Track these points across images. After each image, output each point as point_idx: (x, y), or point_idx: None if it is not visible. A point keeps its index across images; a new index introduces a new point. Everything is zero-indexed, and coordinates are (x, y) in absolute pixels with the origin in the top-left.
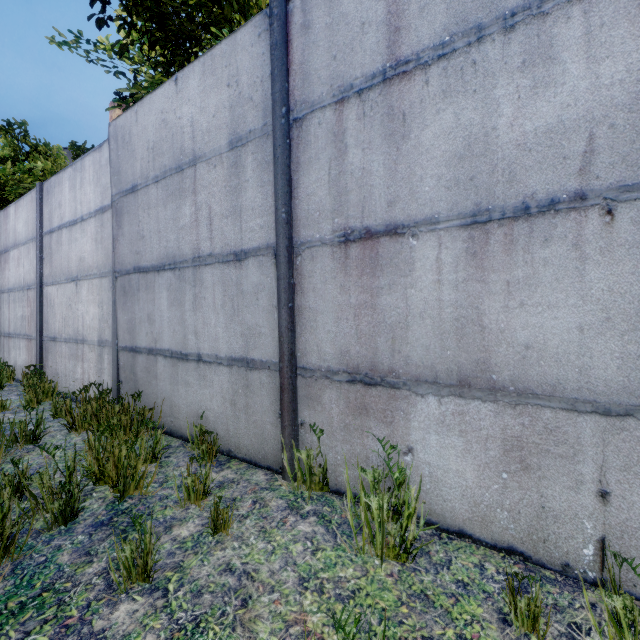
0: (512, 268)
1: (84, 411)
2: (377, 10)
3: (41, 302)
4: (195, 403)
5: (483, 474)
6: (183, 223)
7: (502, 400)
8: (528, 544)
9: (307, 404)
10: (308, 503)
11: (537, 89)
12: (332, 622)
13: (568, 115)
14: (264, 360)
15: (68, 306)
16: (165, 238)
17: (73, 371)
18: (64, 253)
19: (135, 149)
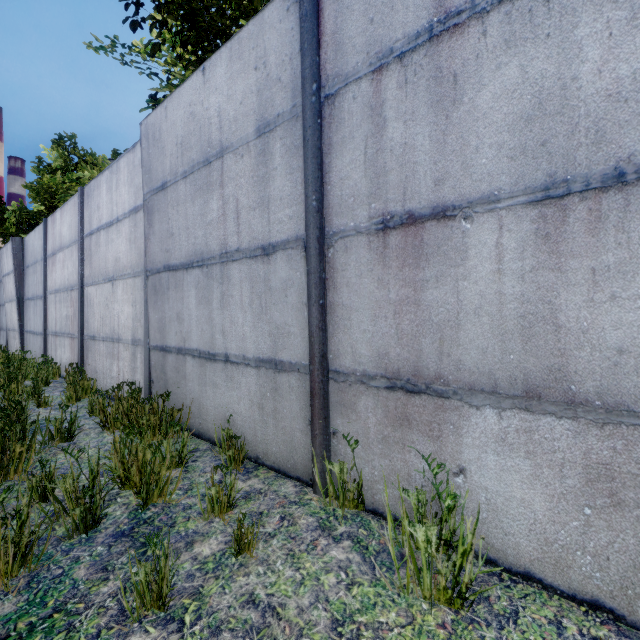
0: (599, 252)
1: (116, 410)
2: None
3: (82, 302)
4: (223, 405)
5: (557, 507)
6: (210, 218)
7: (584, 417)
8: (620, 600)
9: (340, 411)
10: (341, 523)
11: (637, 21)
12: None
13: None
14: (293, 362)
15: (105, 306)
16: (193, 235)
17: (110, 369)
18: (102, 254)
19: (165, 146)
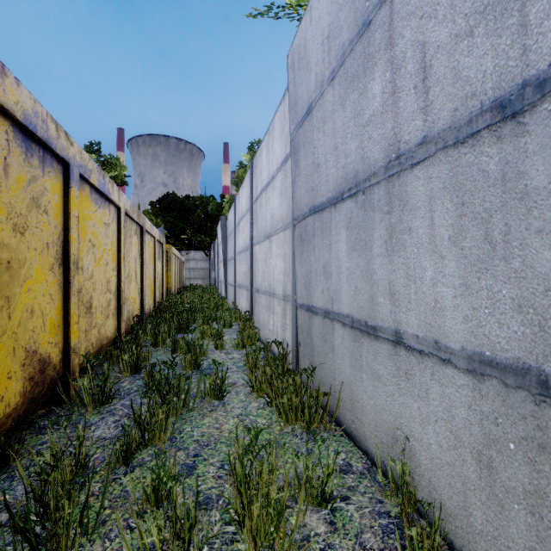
0: None
1: (263, 372)
2: None
3: (252, 259)
4: (389, 413)
5: None
6: (369, 113)
7: None
8: None
9: None
10: None
11: None
12: None
13: None
14: None
15: (265, 261)
16: (343, 153)
17: (267, 321)
18: (263, 214)
19: (309, 58)
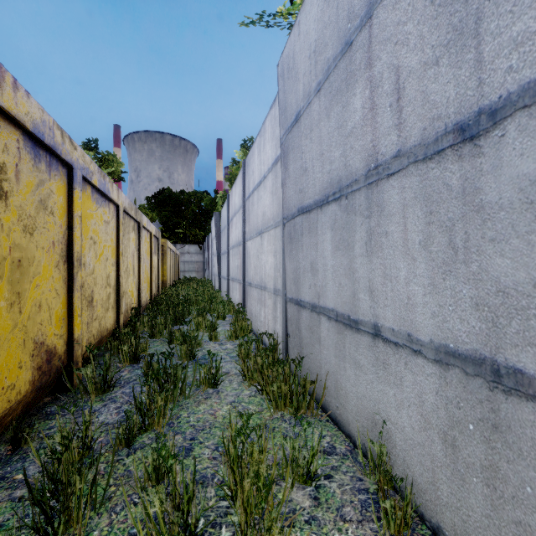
0: None
1: (254, 362)
2: None
3: (244, 254)
4: (369, 399)
5: None
6: (351, 125)
7: None
8: None
9: None
10: None
11: None
12: None
13: None
14: None
15: (257, 257)
16: (328, 160)
17: (259, 314)
18: (255, 212)
19: (297, 69)
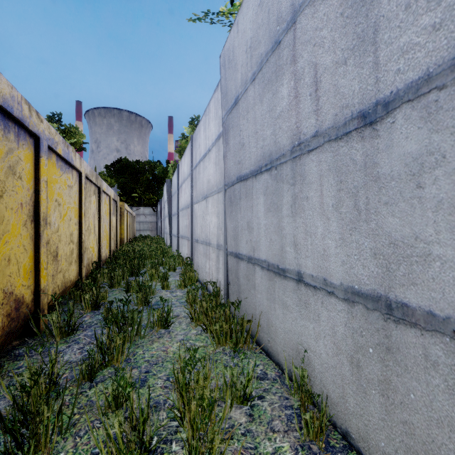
0: None
1: (200, 306)
2: None
3: (192, 215)
4: (294, 333)
5: None
6: (279, 109)
7: None
8: None
9: None
10: None
11: None
12: None
13: None
14: (439, 314)
15: (202, 217)
16: (261, 137)
17: (205, 265)
18: (201, 179)
19: (236, 61)
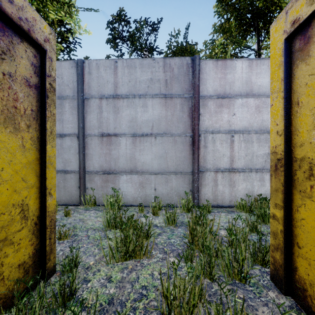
0: (140, 146)
1: None
2: (111, 79)
3: None
4: None
5: (135, 191)
6: None
7: (139, 174)
8: (144, 203)
9: (89, 182)
10: (91, 208)
11: (144, 112)
12: (105, 219)
13: (149, 118)
14: (72, 170)
15: None
16: None
17: None
18: None
19: None
